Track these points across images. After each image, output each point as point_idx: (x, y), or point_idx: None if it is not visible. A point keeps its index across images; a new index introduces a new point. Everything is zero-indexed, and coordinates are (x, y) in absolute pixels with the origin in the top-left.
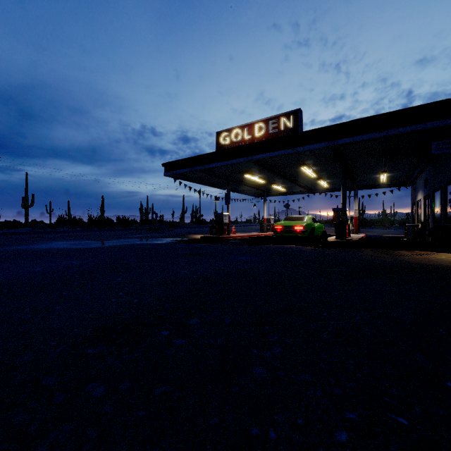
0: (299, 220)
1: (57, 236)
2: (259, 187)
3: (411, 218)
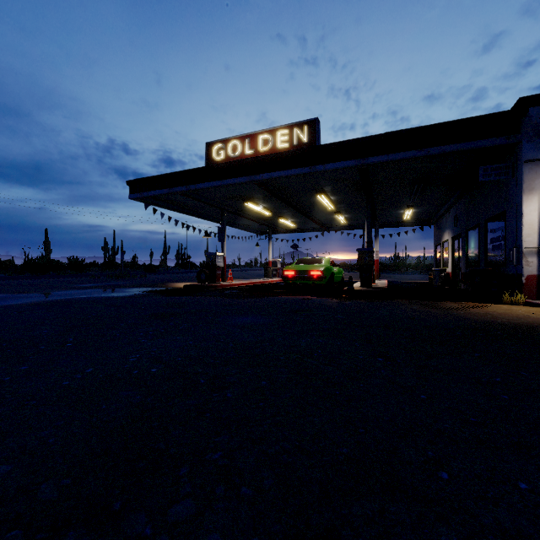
0: (316, 263)
1: None
2: (263, 221)
3: (435, 261)
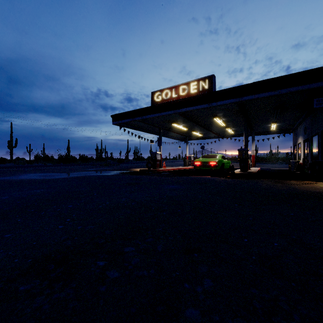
0: (213, 157)
1: (31, 169)
2: (183, 133)
3: (293, 156)
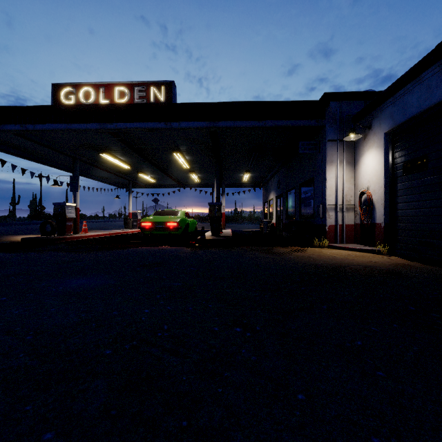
0: (172, 214)
1: None
2: (123, 175)
3: (263, 214)
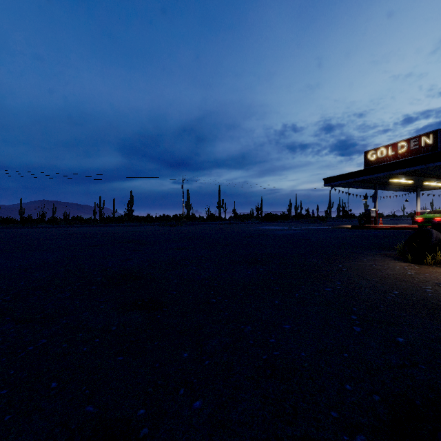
0: None
1: (261, 224)
2: (410, 185)
3: None
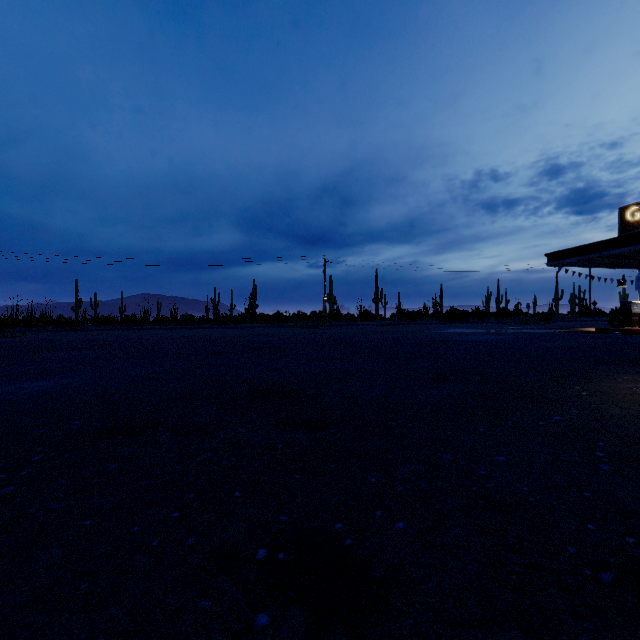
0: None
1: (441, 326)
2: None
3: None
